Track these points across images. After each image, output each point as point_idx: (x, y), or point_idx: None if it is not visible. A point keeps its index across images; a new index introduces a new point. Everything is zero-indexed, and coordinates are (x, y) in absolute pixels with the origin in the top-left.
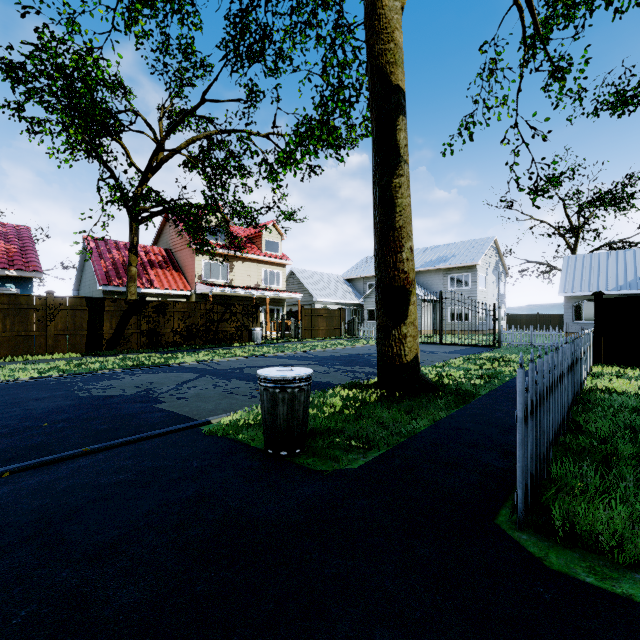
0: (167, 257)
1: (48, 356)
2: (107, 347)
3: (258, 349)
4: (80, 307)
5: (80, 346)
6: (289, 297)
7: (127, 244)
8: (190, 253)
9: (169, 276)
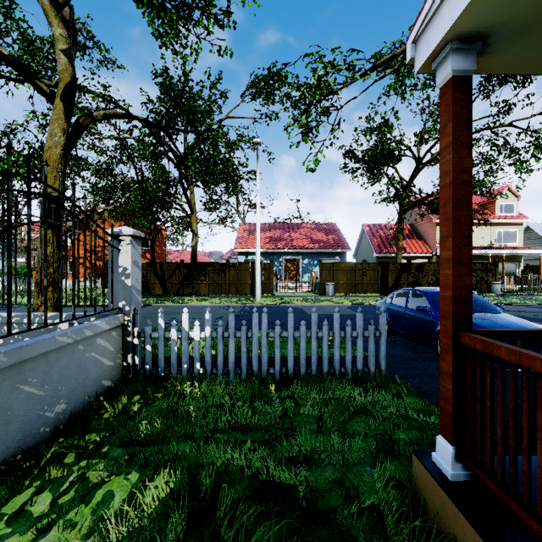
0: (411, 230)
1: (365, 294)
2: (390, 291)
3: (502, 299)
4: (377, 268)
5: (377, 290)
6: (527, 253)
7: (385, 225)
8: (431, 226)
9: (415, 244)
